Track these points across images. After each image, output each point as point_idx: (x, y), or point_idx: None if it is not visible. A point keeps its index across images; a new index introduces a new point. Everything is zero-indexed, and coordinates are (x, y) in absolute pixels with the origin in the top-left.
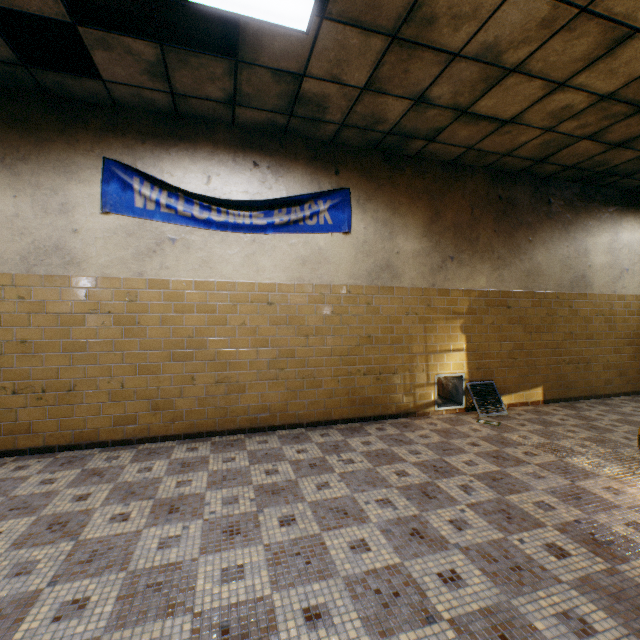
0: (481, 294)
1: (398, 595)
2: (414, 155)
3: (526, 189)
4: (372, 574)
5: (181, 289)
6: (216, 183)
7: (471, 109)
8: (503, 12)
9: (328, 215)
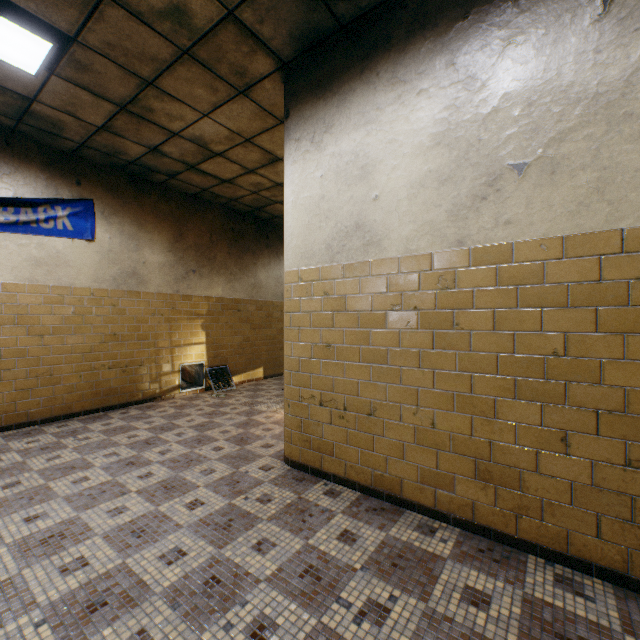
0: (219, 300)
1: (105, 492)
2: (160, 183)
3: (252, 226)
4: (88, 489)
5: None
6: None
7: (198, 167)
8: (201, 124)
9: (69, 221)
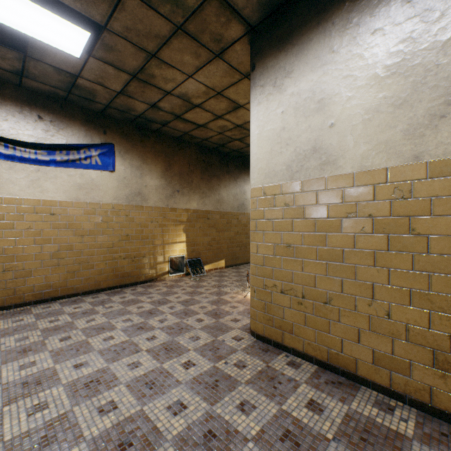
0: (194, 211)
1: (125, 349)
2: (156, 130)
3: (217, 158)
4: (114, 346)
5: None
6: (4, 125)
7: (182, 116)
8: (187, 84)
9: (99, 159)
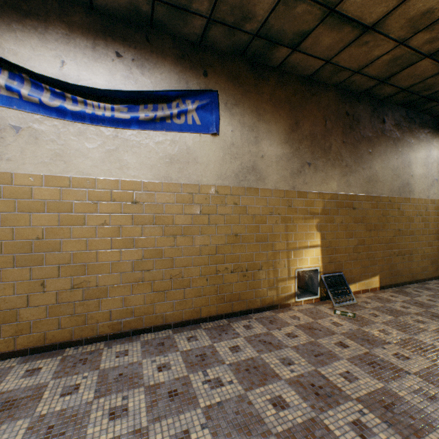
0: (333, 197)
1: None
2: (277, 67)
3: (367, 108)
4: None
5: (27, 184)
6: (72, 69)
7: (339, 6)
8: None
9: (196, 115)
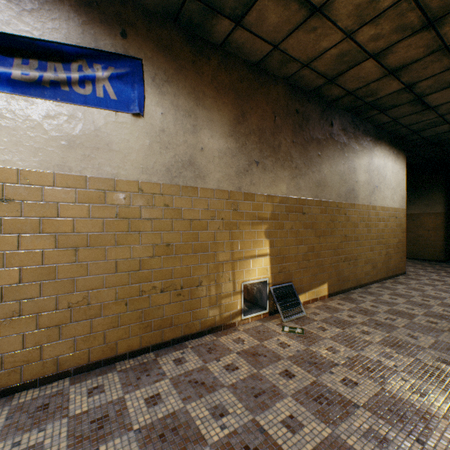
0: (282, 200)
1: None
2: (220, 45)
3: (316, 109)
4: None
5: None
6: None
7: None
8: None
9: (110, 87)
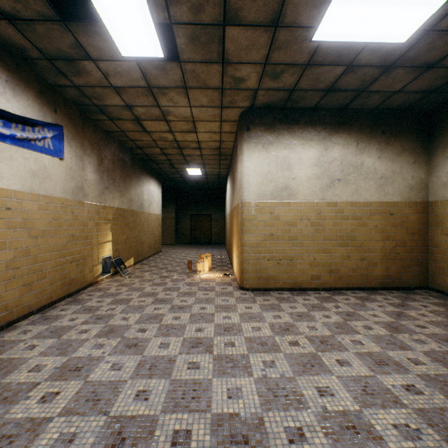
0: (117, 210)
1: (203, 316)
2: (94, 119)
3: (130, 157)
4: (191, 318)
5: None
6: None
7: (142, 121)
8: (181, 108)
9: (51, 142)
